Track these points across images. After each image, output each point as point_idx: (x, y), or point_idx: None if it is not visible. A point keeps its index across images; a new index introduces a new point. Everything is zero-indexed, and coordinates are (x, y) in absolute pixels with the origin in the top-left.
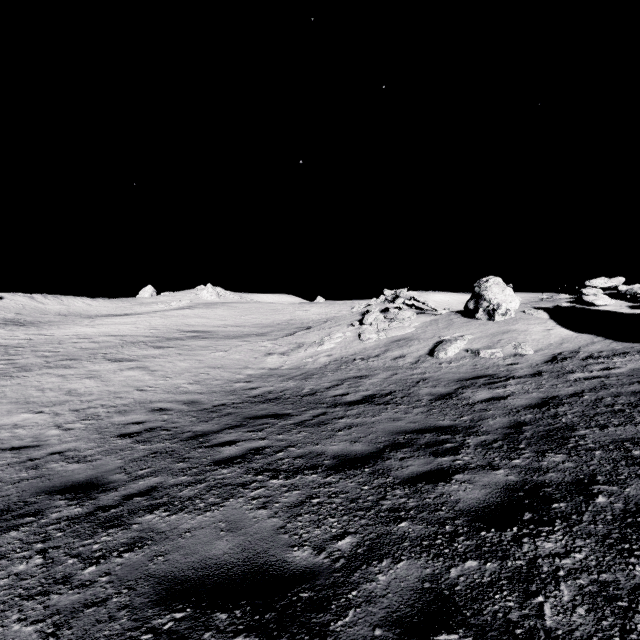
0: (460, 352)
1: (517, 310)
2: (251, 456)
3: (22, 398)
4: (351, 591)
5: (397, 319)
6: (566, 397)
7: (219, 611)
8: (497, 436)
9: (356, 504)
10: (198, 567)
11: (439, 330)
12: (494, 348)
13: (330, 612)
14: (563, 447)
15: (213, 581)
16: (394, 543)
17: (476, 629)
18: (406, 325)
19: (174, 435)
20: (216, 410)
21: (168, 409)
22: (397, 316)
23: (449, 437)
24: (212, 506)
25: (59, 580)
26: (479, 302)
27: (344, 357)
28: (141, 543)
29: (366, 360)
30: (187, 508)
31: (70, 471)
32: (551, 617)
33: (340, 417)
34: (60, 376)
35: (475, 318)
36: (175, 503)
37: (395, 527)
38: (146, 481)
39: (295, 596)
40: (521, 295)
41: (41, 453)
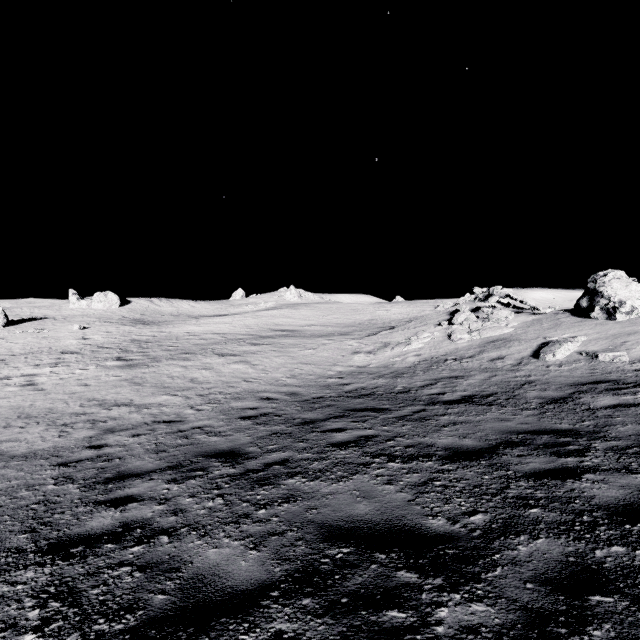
0: (572, 355)
1: None
2: (363, 442)
3: (159, 383)
4: (494, 554)
5: (491, 319)
6: None
7: (377, 552)
8: (631, 442)
9: (480, 489)
10: (348, 520)
11: (543, 330)
12: (617, 351)
13: (478, 566)
14: None
15: (364, 531)
16: (528, 524)
17: (632, 597)
18: (502, 325)
19: (286, 420)
20: (316, 402)
21: (274, 398)
22: (491, 315)
23: (570, 440)
24: (342, 478)
25: (242, 515)
26: (594, 299)
27: (434, 357)
28: (293, 498)
29: (459, 361)
30: (321, 477)
31: (213, 442)
32: None
33: (441, 414)
34: (183, 367)
35: (589, 317)
36: (309, 473)
37: (526, 512)
38: (277, 454)
39: (441, 551)
40: None
41: (186, 427)
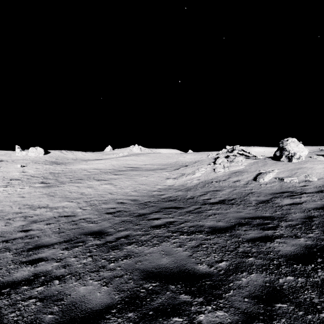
0: (272, 179)
1: (306, 156)
2: (168, 225)
3: (63, 195)
4: (230, 283)
5: (234, 161)
6: None
7: (170, 285)
8: (298, 222)
9: (225, 248)
10: (157, 267)
11: (259, 167)
12: (292, 177)
13: (221, 290)
14: None
15: (165, 273)
16: (247, 266)
17: (296, 304)
18: (239, 164)
19: (130, 214)
20: (146, 204)
21: (124, 203)
22: (234, 160)
23: (270, 221)
24: (156, 244)
25: (101, 267)
26: (282, 152)
27: (206, 180)
28: (129, 256)
29: (218, 182)
30: (145, 244)
31: (90, 226)
32: None
33: (208, 209)
34: (77, 186)
35: (280, 161)
36: (139, 242)
37: (247, 259)
38: (123, 232)
39: (203, 282)
40: (307, 148)
41: (76, 218)
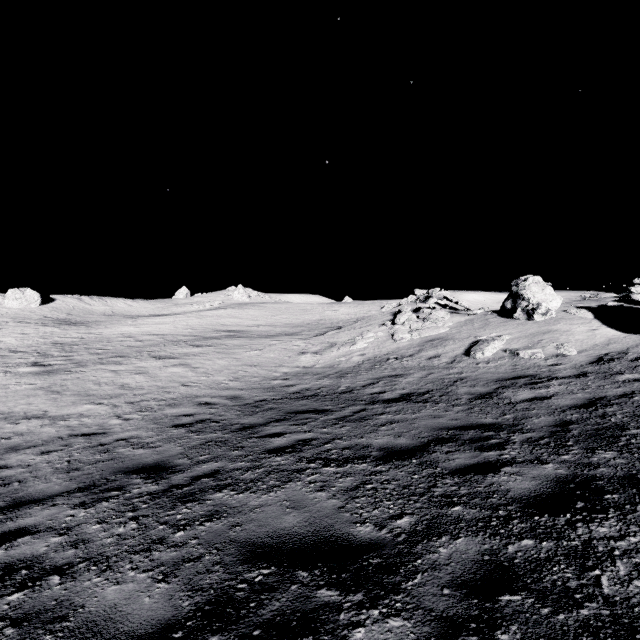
0: (498, 352)
1: (558, 310)
2: (300, 446)
3: (82, 391)
4: (416, 560)
5: (430, 319)
6: (614, 398)
7: (300, 570)
8: (543, 434)
9: (409, 490)
10: (273, 536)
11: (475, 330)
12: (534, 348)
13: (399, 575)
14: (613, 445)
15: (289, 547)
16: (450, 523)
17: (537, 593)
18: (440, 325)
19: (224, 427)
20: (258, 405)
21: (213, 403)
22: (430, 316)
23: (493, 434)
24: (274, 488)
25: (156, 541)
26: (517, 301)
27: (377, 356)
28: (218, 515)
29: (400, 359)
30: (251, 489)
31: (138, 455)
32: (608, 586)
33: (380, 413)
34: (113, 371)
35: (513, 318)
36: (239, 484)
37: (449, 510)
38: (208, 465)
39: (365, 561)
40: (561, 294)
41: (109, 439)
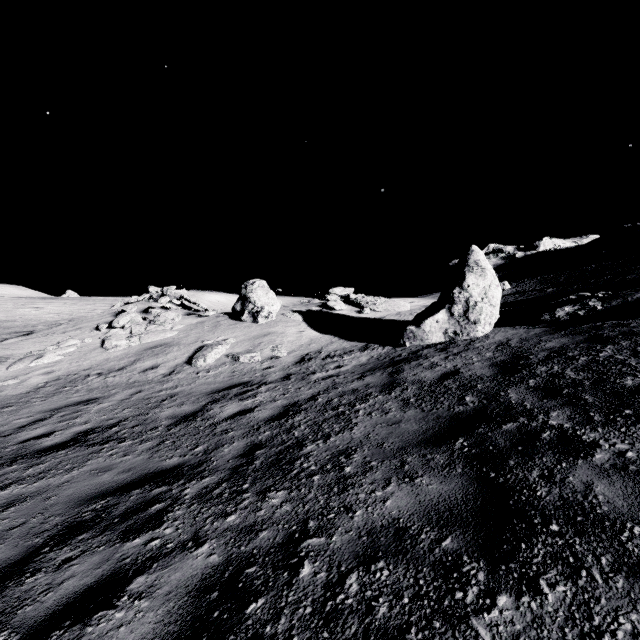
0: (221, 358)
1: (279, 313)
2: None
3: None
4: None
5: (158, 321)
6: (305, 402)
7: None
8: (224, 474)
9: None
10: None
11: (204, 333)
12: (254, 352)
13: None
14: (287, 477)
15: None
16: None
17: None
18: (168, 328)
19: None
20: None
21: None
22: (158, 317)
23: (164, 490)
24: None
25: None
26: (245, 304)
27: (72, 373)
28: None
29: (105, 375)
30: None
31: None
32: None
33: (5, 485)
34: None
35: (242, 320)
36: None
37: None
38: None
39: None
40: (288, 299)
41: None
